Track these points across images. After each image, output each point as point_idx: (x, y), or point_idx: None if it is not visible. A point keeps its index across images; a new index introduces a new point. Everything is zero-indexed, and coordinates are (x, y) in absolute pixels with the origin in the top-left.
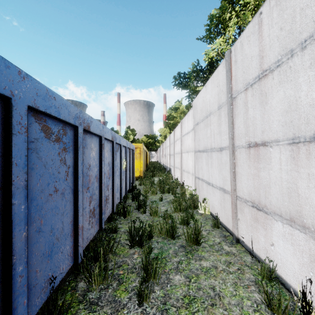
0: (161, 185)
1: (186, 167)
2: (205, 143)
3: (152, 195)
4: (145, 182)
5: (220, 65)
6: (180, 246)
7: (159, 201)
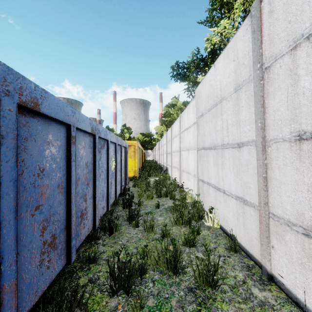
0: (158, 187)
1: (186, 166)
2: (213, 139)
3: (147, 200)
4: (139, 184)
5: (240, 29)
6: (187, 290)
7: (155, 208)
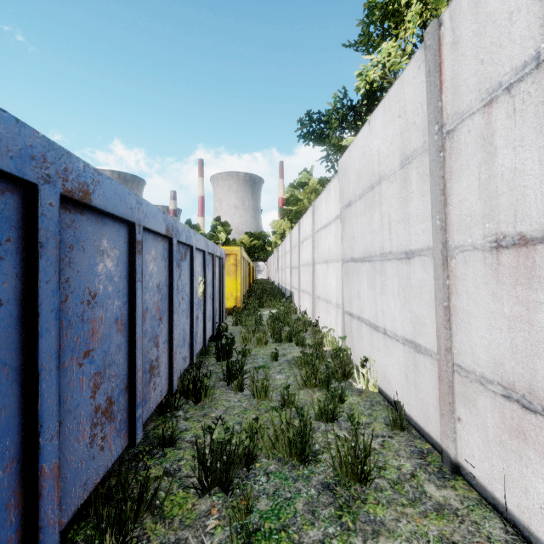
0: (276, 326)
1: (324, 290)
2: (367, 244)
3: (257, 347)
4: (244, 319)
5: (409, 66)
6: (321, 488)
7: (271, 361)
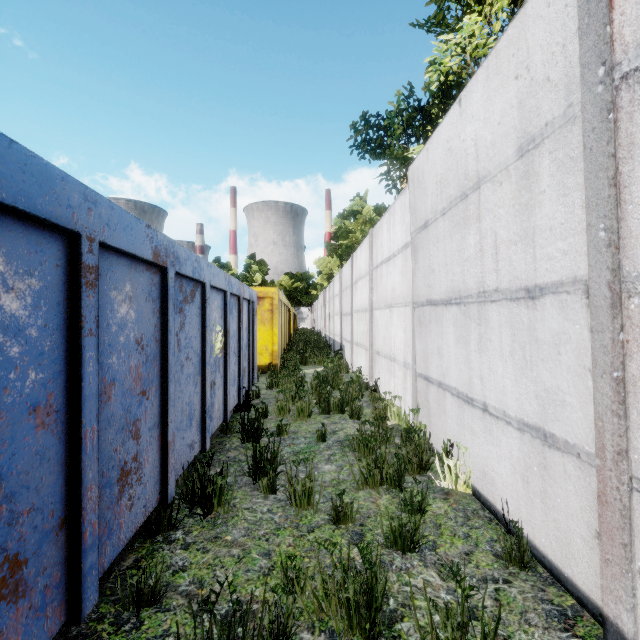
0: (322, 391)
1: (386, 344)
2: (455, 279)
3: (298, 420)
4: (282, 382)
5: None
6: None
7: (316, 442)
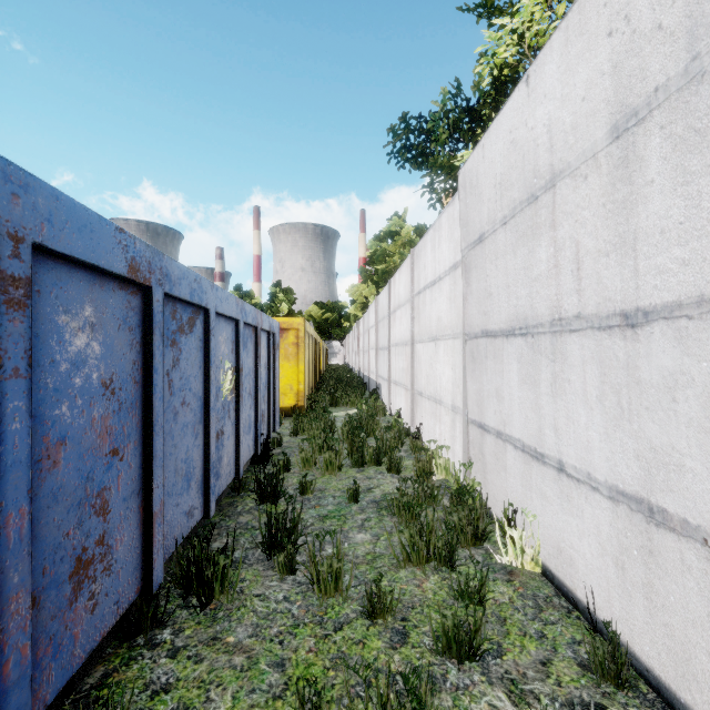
0: (355, 438)
1: (430, 383)
2: (520, 304)
3: (326, 474)
4: (308, 427)
5: None
6: None
7: (347, 502)
